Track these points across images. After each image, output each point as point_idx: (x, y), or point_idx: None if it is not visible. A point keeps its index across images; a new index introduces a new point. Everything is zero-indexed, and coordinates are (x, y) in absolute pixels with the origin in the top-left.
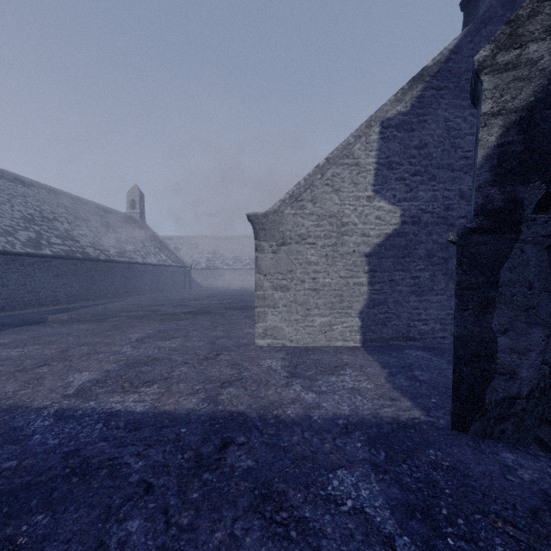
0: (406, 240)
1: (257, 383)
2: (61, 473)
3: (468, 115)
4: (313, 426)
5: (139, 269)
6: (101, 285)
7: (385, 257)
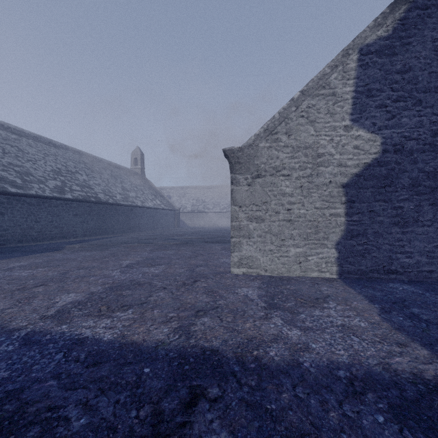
0: (388, 169)
1: (233, 313)
2: None
3: None
4: (306, 378)
5: (138, 211)
6: (109, 223)
7: (364, 187)
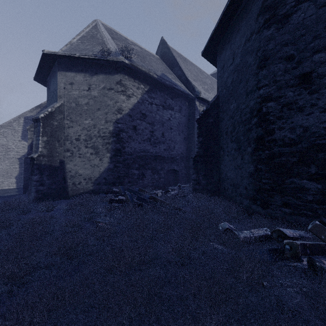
0: None
1: None
2: None
3: None
4: None
5: None
6: None
7: None
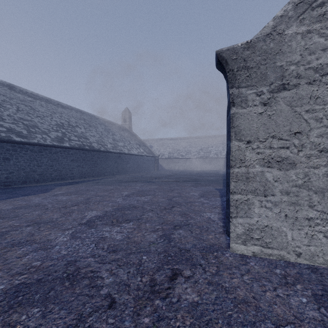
0: None
1: None
2: None
3: None
4: None
5: (125, 157)
6: (101, 167)
7: None
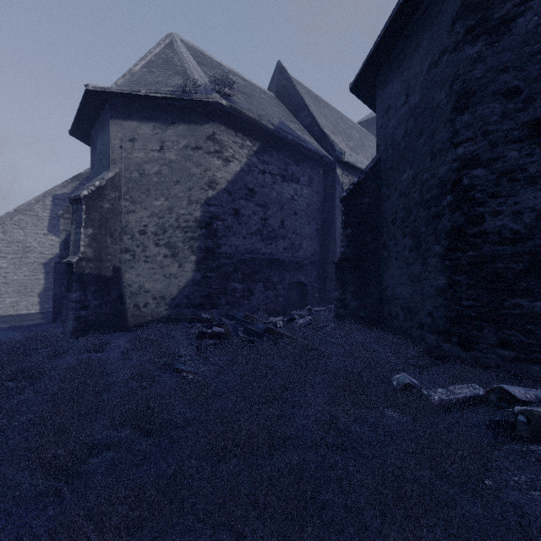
0: None
1: None
2: None
3: None
4: None
5: None
6: None
7: None
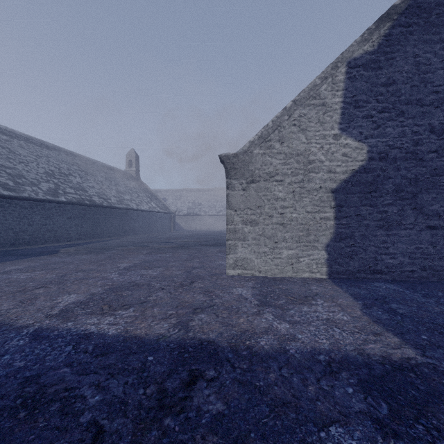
0: (373, 176)
1: (229, 310)
2: (11, 404)
3: (439, 50)
4: (291, 362)
5: (134, 214)
6: (104, 226)
7: (351, 193)
